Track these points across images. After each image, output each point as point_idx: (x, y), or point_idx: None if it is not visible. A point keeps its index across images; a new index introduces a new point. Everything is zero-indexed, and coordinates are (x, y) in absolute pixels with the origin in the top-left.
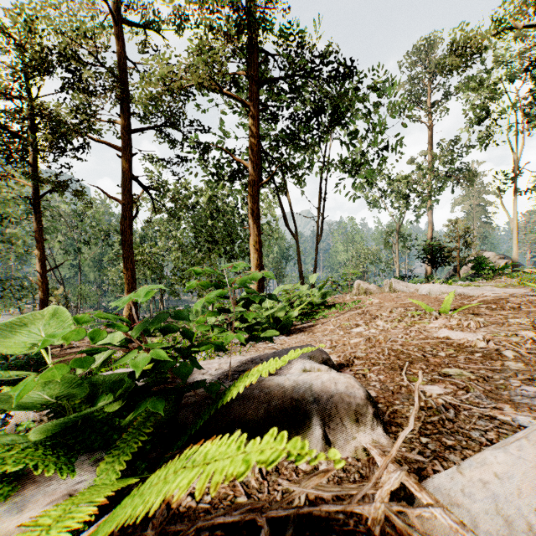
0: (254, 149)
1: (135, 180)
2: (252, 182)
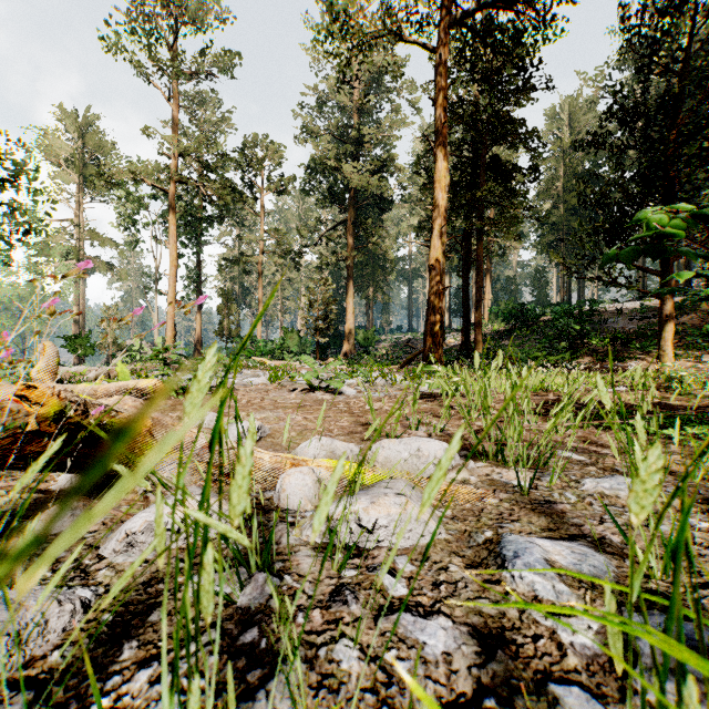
0: None
1: None
2: None
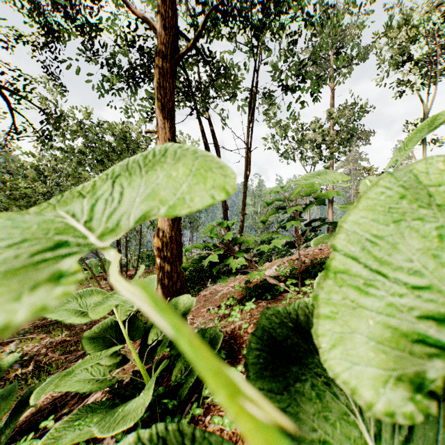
0: None
1: None
2: (160, 52)
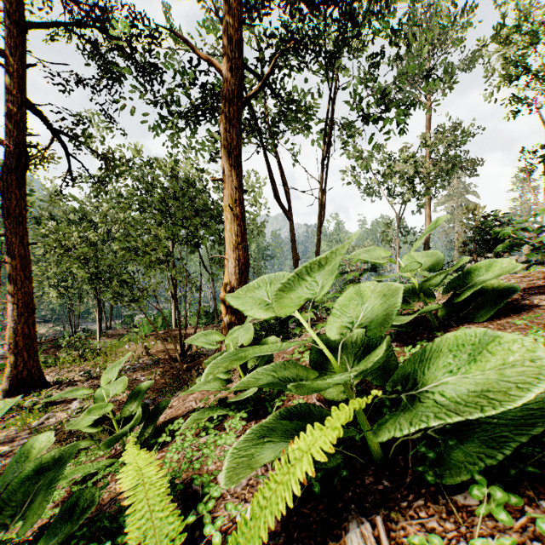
0: (230, 37)
1: (32, 111)
2: (227, 96)
